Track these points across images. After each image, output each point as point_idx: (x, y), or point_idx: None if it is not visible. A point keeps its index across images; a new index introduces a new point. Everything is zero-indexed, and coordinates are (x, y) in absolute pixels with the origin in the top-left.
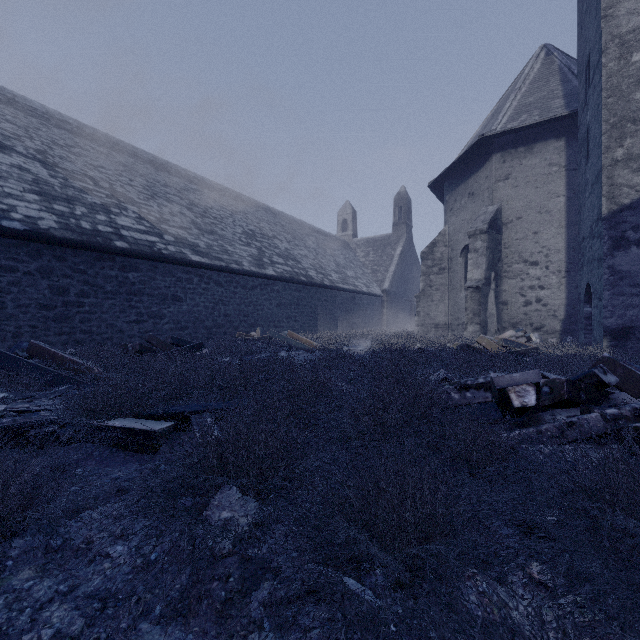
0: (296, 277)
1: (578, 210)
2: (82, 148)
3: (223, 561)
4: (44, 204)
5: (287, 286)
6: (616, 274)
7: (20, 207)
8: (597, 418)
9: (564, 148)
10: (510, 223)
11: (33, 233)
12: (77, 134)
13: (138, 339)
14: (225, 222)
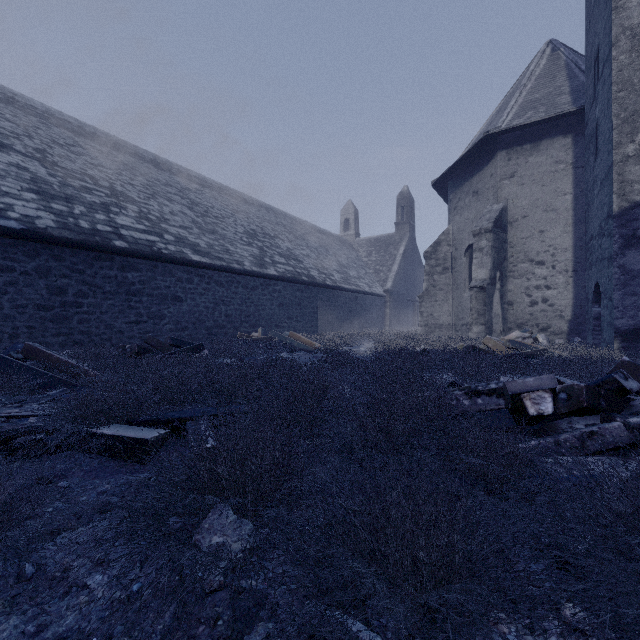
0: (298, 277)
1: (586, 208)
2: (82, 147)
3: (212, 596)
4: (42, 203)
5: (289, 286)
6: (627, 273)
7: (17, 206)
8: (620, 428)
9: (571, 145)
10: (515, 222)
11: (30, 232)
12: (77, 133)
13: (137, 340)
14: (226, 221)
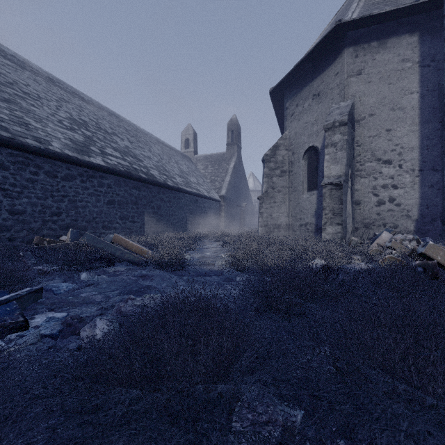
0: (134, 172)
1: None
2: None
3: None
4: None
5: (122, 181)
6: None
7: None
8: None
9: (418, 43)
10: (363, 120)
11: None
12: None
13: None
14: (43, 102)
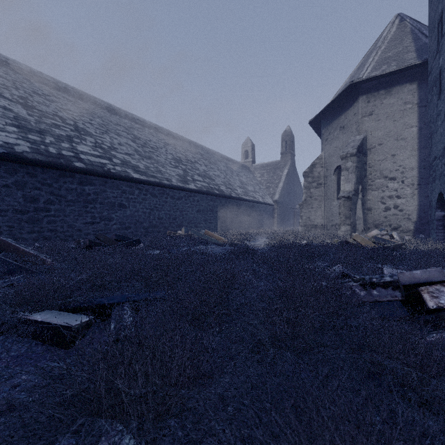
0: (211, 190)
1: (429, 136)
2: (55, 97)
3: None
4: (21, 134)
5: (204, 197)
6: None
7: (1, 136)
8: None
9: (416, 90)
10: (373, 148)
11: (10, 155)
12: (53, 87)
13: (92, 236)
14: (160, 151)
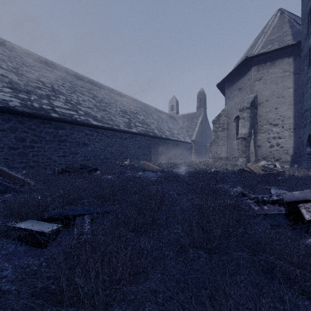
0: (148, 133)
1: (301, 95)
2: (38, 67)
3: None
4: (13, 94)
5: (143, 138)
6: None
7: None
8: None
9: (292, 62)
10: (262, 103)
11: (5, 108)
12: (36, 61)
13: (64, 165)
14: (111, 105)
